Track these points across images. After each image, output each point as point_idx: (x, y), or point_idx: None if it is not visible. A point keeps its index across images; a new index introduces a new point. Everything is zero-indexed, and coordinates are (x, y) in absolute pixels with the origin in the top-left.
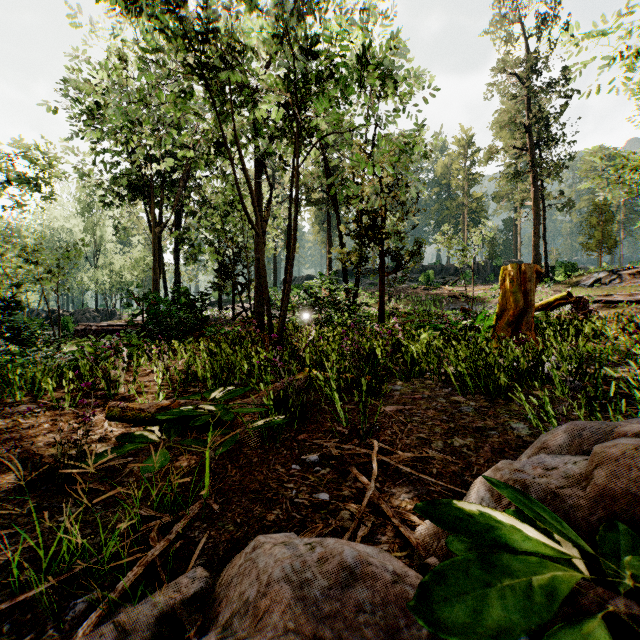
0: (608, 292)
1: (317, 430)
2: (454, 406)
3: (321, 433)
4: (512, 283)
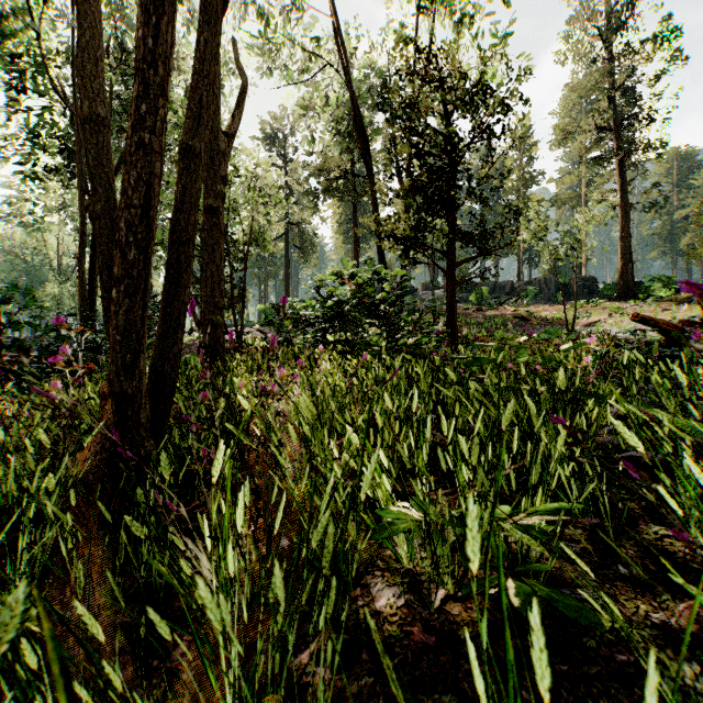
0: None
1: None
2: None
3: None
4: None
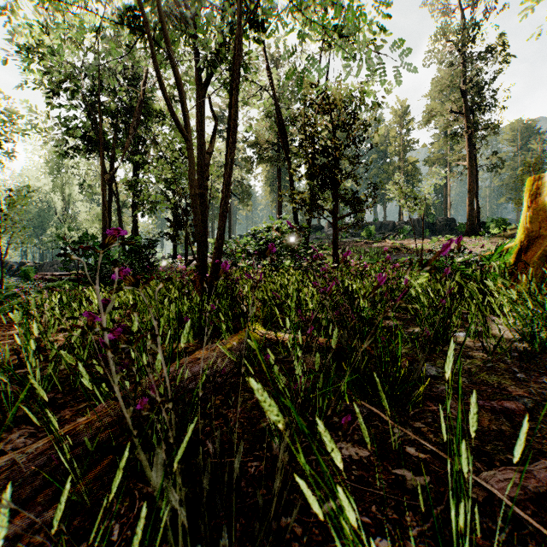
0: None
1: None
2: None
3: None
4: None
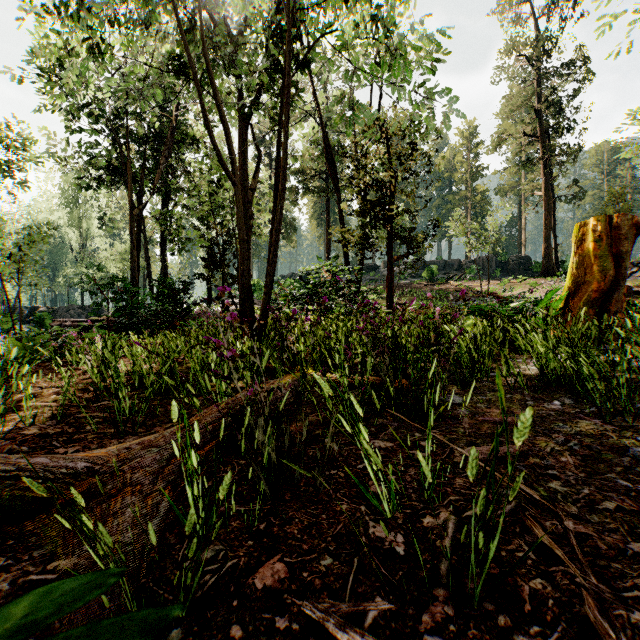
0: (639, 282)
1: (315, 536)
2: (608, 445)
3: (327, 554)
4: (598, 243)
